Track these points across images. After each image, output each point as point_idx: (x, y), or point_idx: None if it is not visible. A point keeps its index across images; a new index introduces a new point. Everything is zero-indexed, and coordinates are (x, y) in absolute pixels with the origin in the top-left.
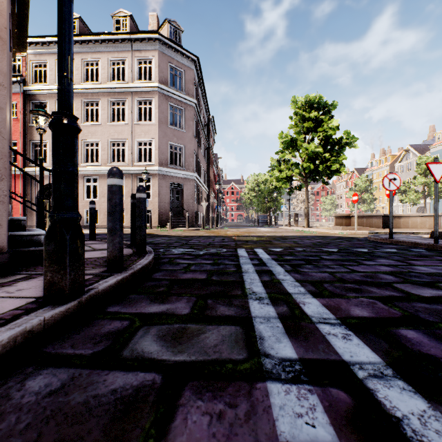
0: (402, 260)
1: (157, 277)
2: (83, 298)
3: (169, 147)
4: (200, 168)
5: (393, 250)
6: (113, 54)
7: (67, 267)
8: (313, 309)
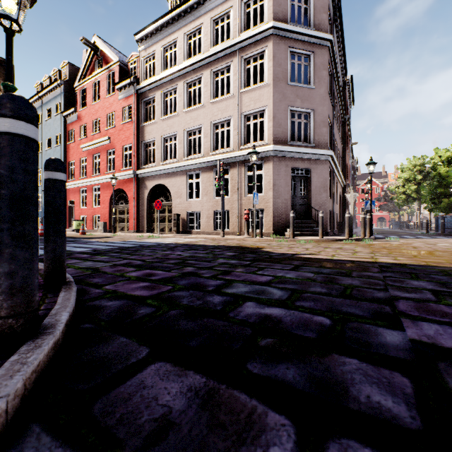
0: None
1: None
2: None
3: (289, 115)
4: (335, 147)
5: None
6: (216, 11)
7: None
8: None
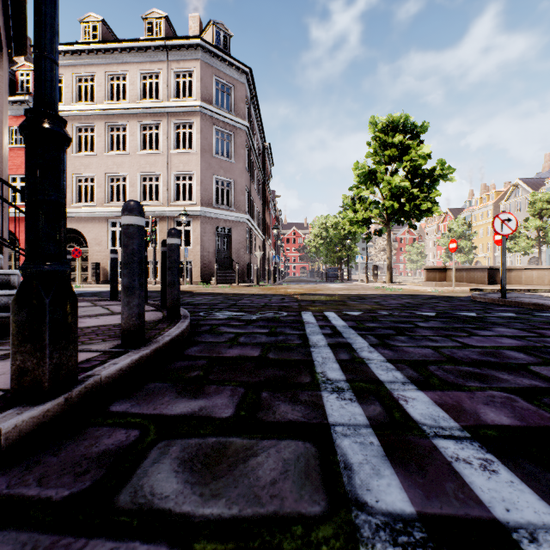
0: (528, 328)
1: (191, 353)
2: (73, 392)
3: (214, 182)
4: (253, 208)
5: (510, 314)
6: (144, 66)
7: (46, 347)
8: (422, 409)
